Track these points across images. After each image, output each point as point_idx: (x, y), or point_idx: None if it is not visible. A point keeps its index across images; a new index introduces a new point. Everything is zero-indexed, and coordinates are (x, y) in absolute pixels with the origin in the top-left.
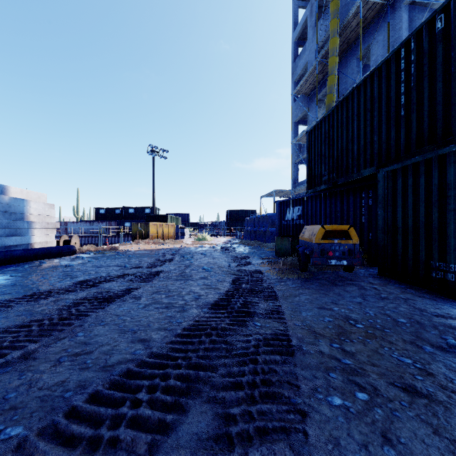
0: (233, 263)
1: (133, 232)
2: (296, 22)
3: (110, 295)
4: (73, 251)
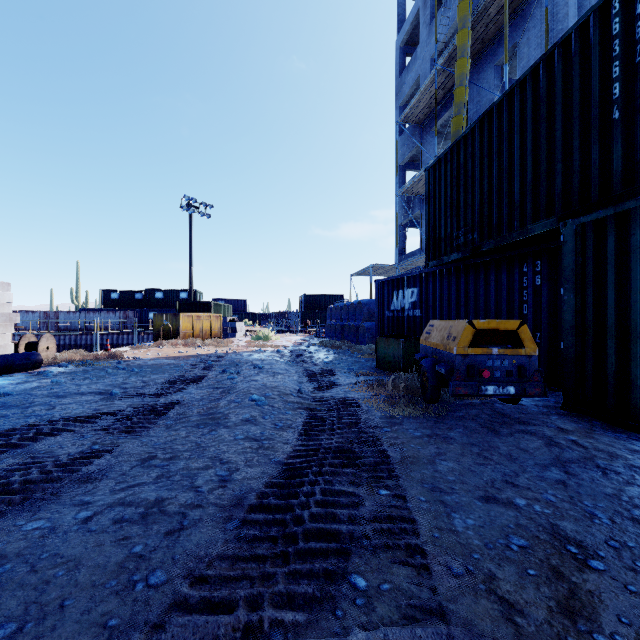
0: (307, 384)
1: (155, 328)
2: (403, 19)
3: (29, 478)
4: (36, 363)
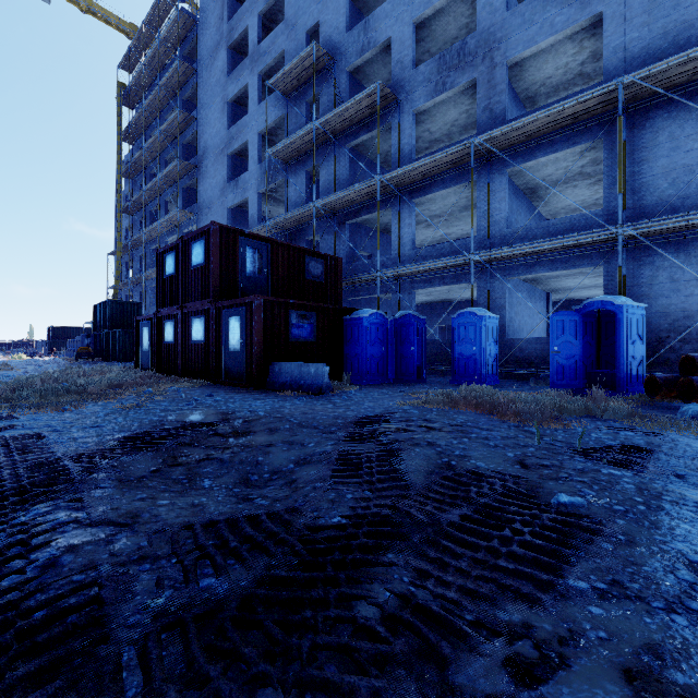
0: (49, 362)
1: None
2: None
3: None
4: None
